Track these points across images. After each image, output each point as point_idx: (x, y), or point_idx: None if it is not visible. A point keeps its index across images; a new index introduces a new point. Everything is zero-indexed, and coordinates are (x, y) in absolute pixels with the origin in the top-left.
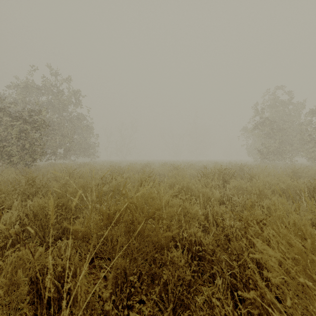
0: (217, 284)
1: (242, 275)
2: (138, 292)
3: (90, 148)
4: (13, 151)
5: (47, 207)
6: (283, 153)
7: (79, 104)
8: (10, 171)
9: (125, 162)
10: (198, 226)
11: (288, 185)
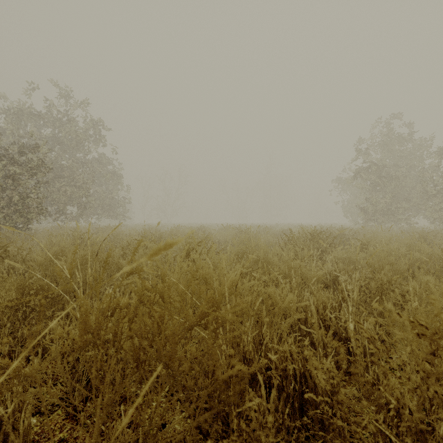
0: None
1: None
2: None
3: (117, 205)
4: None
5: (3, 296)
6: (397, 212)
7: (101, 141)
8: None
9: (169, 226)
10: (289, 328)
11: (428, 257)
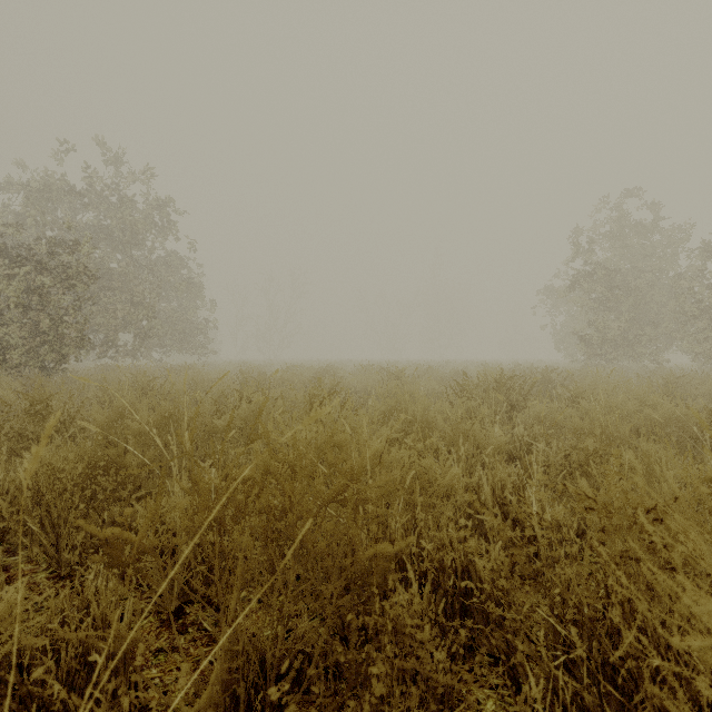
0: (529, 697)
1: (594, 667)
2: (300, 707)
3: (195, 332)
4: (11, 337)
5: (67, 470)
6: (638, 343)
7: (171, 231)
8: (0, 383)
9: (276, 365)
10: (455, 517)
11: (666, 415)
